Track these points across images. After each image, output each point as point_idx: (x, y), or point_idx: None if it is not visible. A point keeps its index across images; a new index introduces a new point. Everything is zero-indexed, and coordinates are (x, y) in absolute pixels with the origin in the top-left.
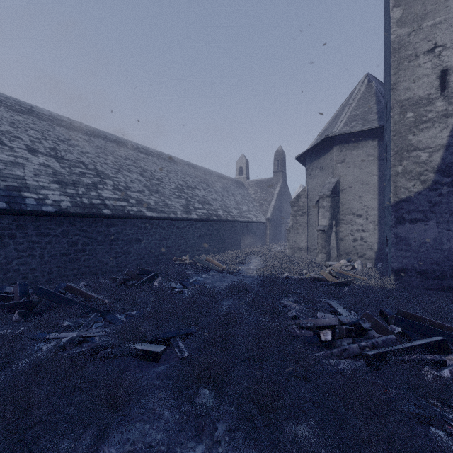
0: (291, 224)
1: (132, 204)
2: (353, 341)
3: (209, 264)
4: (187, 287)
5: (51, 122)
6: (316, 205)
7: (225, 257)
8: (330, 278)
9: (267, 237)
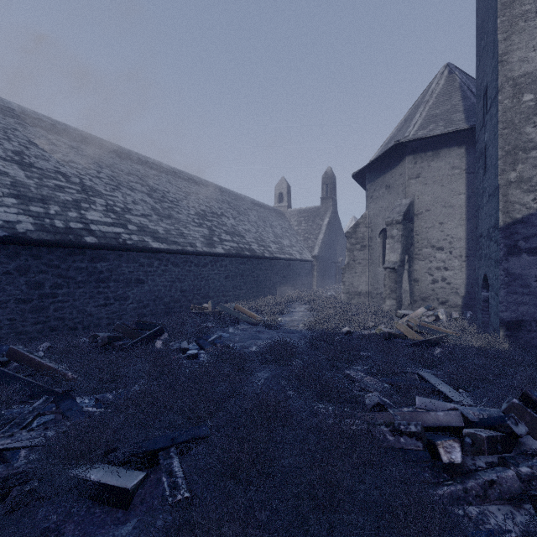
0: (347, 262)
1: (132, 231)
2: (501, 462)
3: (239, 314)
4: (204, 349)
5: (22, 120)
6: (379, 236)
7: (261, 304)
8: (411, 334)
9: (314, 279)
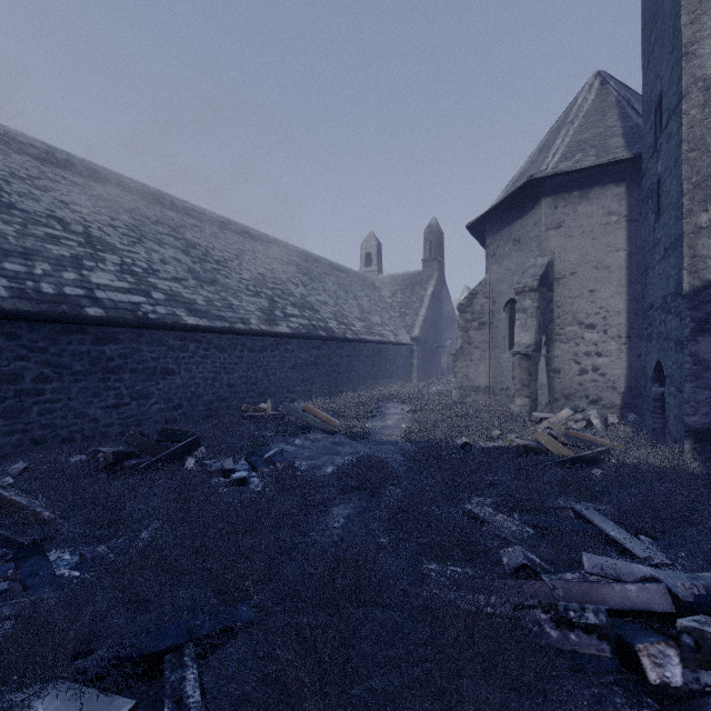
0: (460, 345)
1: (157, 300)
2: None
3: (310, 418)
4: (257, 470)
5: (4, 144)
6: (505, 310)
7: (341, 404)
8: (556, 448)
9: (414, 370)
